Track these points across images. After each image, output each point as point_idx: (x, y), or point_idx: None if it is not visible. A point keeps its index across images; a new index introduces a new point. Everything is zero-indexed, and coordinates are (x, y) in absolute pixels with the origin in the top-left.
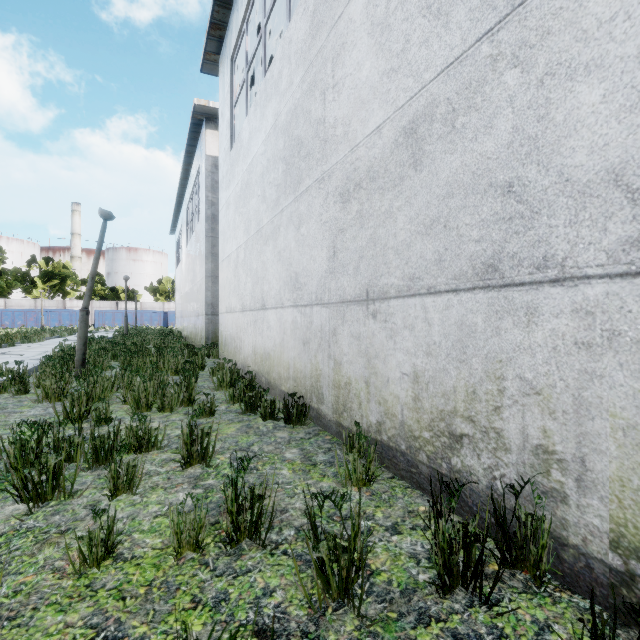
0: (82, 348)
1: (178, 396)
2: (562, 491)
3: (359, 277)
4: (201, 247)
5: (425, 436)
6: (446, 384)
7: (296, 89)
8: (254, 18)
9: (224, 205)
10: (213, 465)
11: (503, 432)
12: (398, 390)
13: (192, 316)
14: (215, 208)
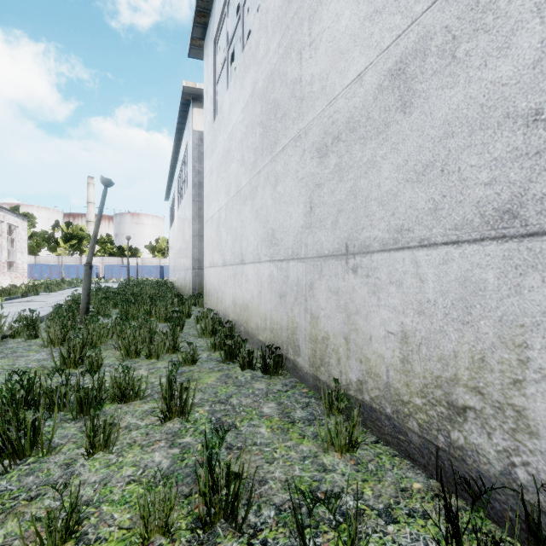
0: (86, 298)
1: (164, 344)
2: None
3: (337, 231)
4: (189, 210)
5: (416, 402)
6: (444, 347)
7: (273, 55)
8: (234, 4)
9: (208, 172)
10: (191, 420)
11: (526, 411)
12: (382, 349)
13: (182, 270)
14: (201, 176)
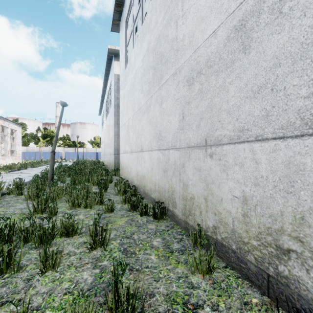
0: (51, 171)
1: (95, 199)
2: None
3: (200, 131)
4: (112, 120)
5: (253, 243)
6: (273, 208)
7: (159, 25)
8: None
9: (122, 98)
10: (108, 250)
11: None
12: (230, 207)
13: (108, 155)
14: (118, 100)
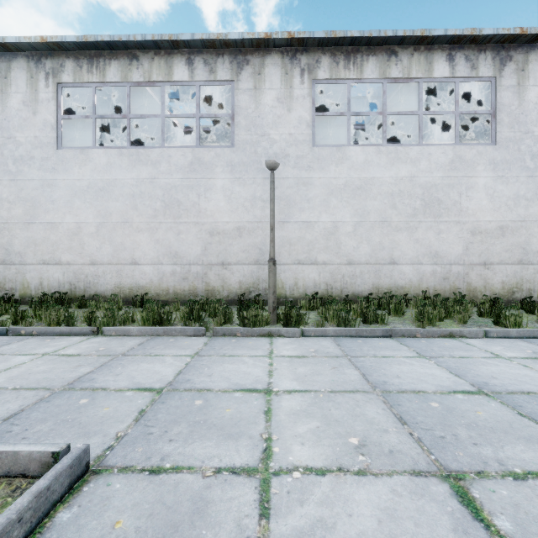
0: None
1: None
2: (14, 293)
3: None
4: None
5: None
6: None
7: None
8: None
9: None
10: None
11: (6, 287)
12: None
13: None
14: None
